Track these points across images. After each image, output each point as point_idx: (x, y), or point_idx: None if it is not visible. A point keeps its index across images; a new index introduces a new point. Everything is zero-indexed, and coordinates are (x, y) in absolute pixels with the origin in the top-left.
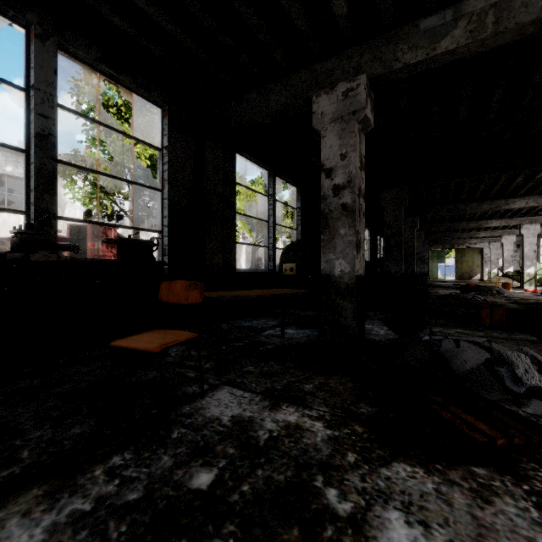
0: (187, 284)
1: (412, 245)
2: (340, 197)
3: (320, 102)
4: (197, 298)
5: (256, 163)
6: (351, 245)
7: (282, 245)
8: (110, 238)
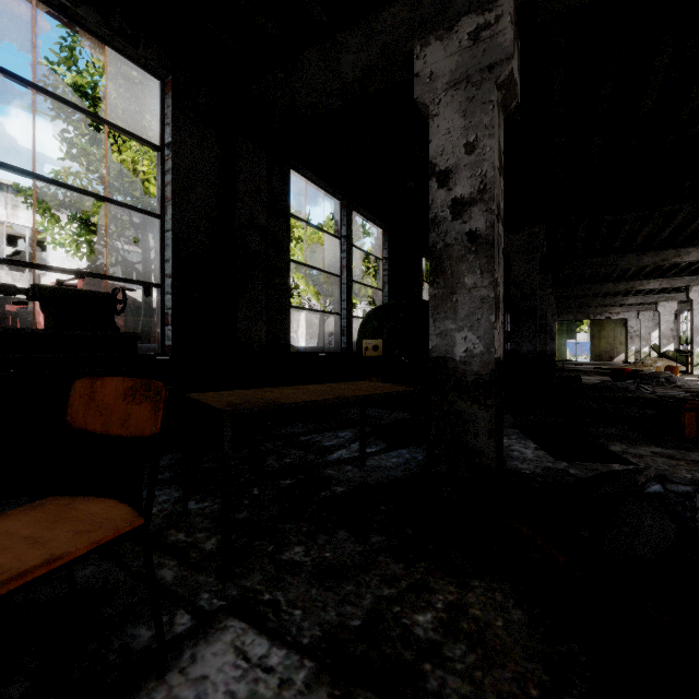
0: (128, 387)
1: (543, 313)
2: (464, 220)
3: (428, 54)
4: (147, 423)
5: (322, 186)
6: (484, 304)
7: (361, 315)
8: (8, 284)
